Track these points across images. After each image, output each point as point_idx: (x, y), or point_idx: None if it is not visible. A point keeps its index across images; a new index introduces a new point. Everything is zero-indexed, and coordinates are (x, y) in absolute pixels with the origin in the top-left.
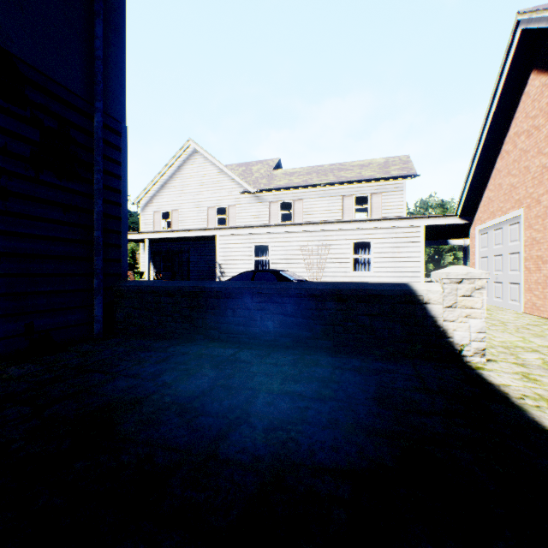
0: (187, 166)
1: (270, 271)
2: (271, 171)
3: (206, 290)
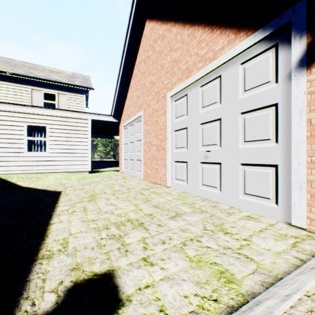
0: None
1: None
2: None
3: None
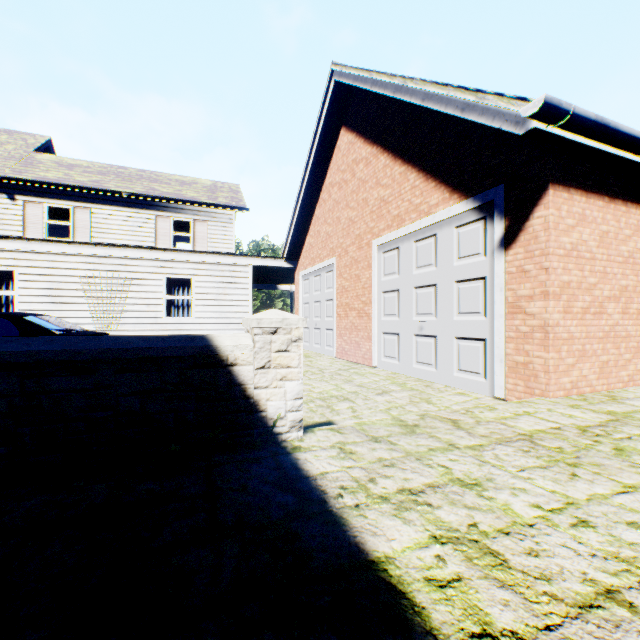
0: None
1: (2, 314)
2: (32, 153)
3: None
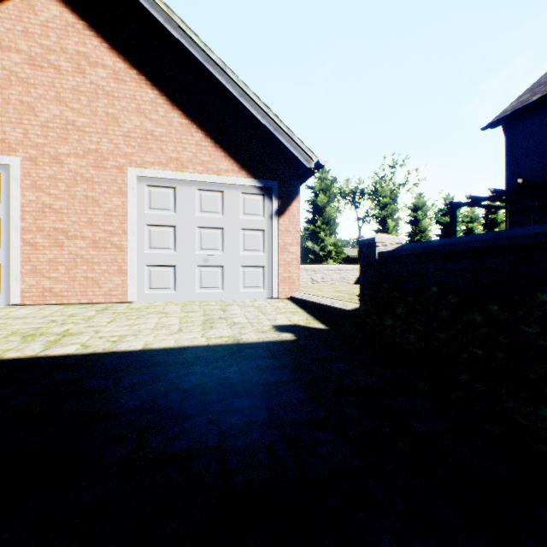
0: None
1: None
2: None
3: None
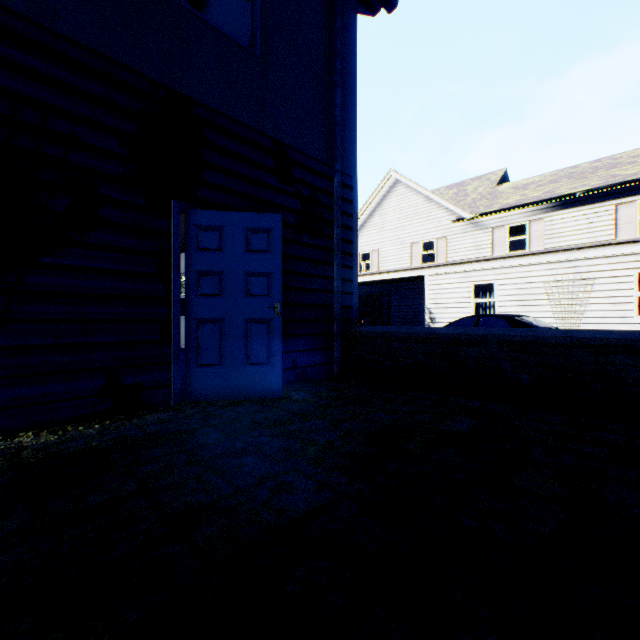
0: (388, 200)
1: (499, 316)
2: (494, 188)
3: (443, 337)
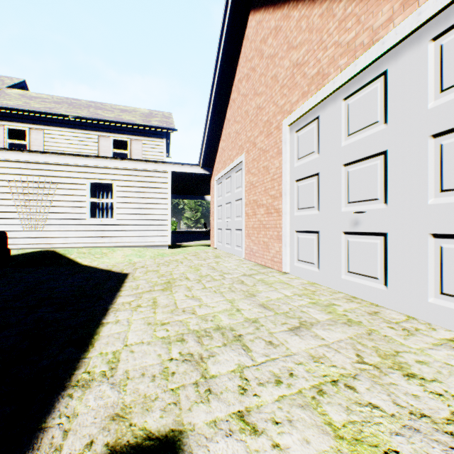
0: None
1: None
2: (3, 88)
3: None
